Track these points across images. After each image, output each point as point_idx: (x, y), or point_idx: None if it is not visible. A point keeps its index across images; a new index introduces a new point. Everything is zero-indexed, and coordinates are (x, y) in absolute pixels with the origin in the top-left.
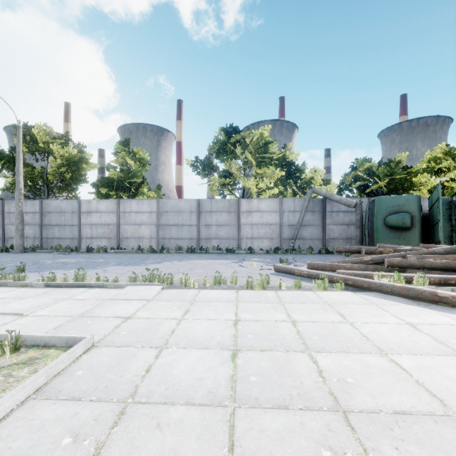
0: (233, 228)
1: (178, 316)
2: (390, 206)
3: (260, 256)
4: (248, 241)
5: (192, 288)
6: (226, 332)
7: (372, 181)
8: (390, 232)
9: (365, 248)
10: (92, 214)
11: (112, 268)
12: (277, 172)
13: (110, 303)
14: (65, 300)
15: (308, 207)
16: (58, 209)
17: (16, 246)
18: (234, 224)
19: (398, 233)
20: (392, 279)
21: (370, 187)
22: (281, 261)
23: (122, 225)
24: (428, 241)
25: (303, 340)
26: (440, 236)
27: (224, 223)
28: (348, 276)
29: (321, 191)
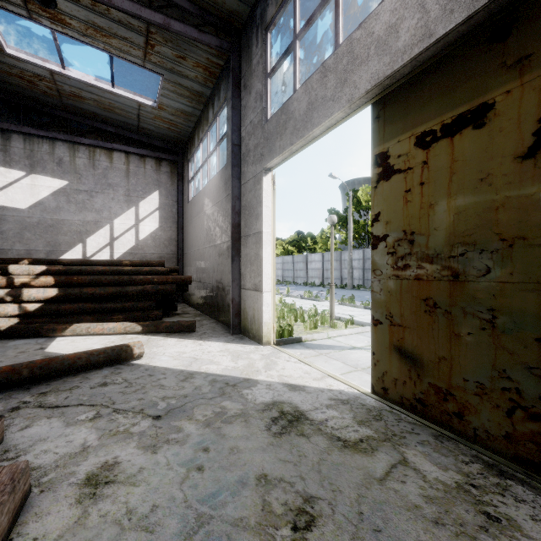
0: None
1: None
2: None
3: None
4: None
5: None
6: None
7: None
8: None
9: None
10: None
11: None
12: None
13: None
14: None
15: None
16: None
17: (348, 284)
18: None
19: None
20: None
21: None
22: None
23: None
24: None
25: None
26: None
27: None
28: None
29: None
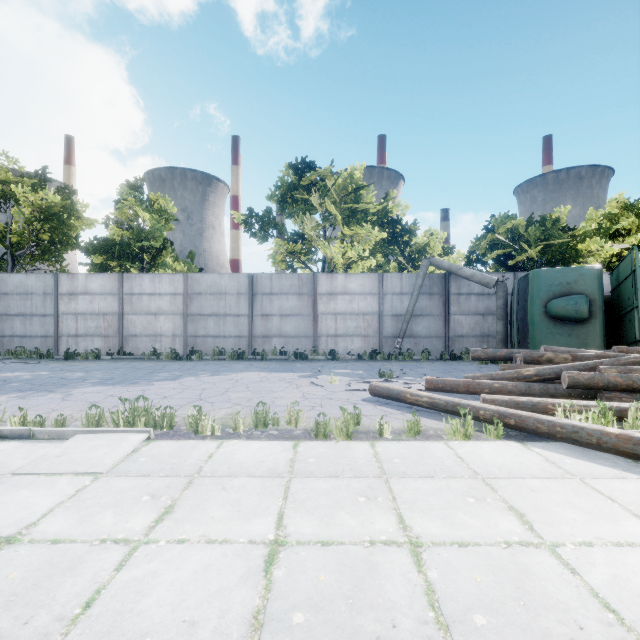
0: (306, 320)
1: (137, 531)
2: (554, 284)
3: (347, 365)
4: (329, 340)
5: (209, 436)
6: (238, 600)
7: (517, 249)
8: (555, 326)
9: (522, 353)
10: (78, 298)
11: (85, 390)
12: (375, 233)
13: (4, 487)
14: None
15: (422, 287)
16: (20, 288)
17: None
18: (308, 314)
19: (568, 327)
20: (591, 415)
21: (513, 258)
22: (382, 374)
23: (127, 315)
24: (611, 340)
25: (449, 634)
26: (638, 333)
27: (292, 312)
28: (506, 410)
29: (443, 262)
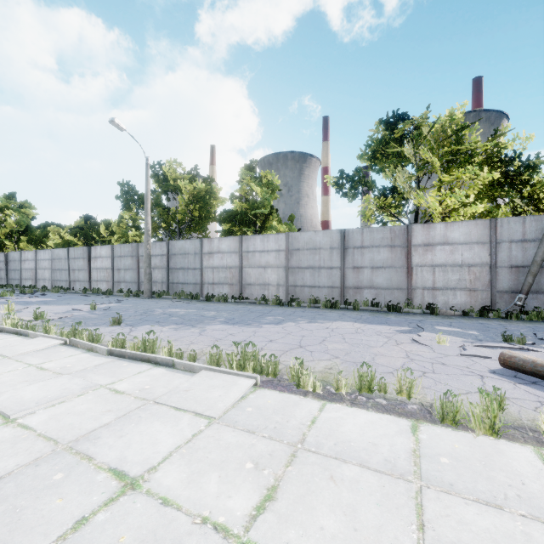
0: (398, 272)
1: (237, 519)
2: None
3: (452, 322)
4: (425, 293)
5: (311, 393)
6: None
7: None
8: None
9: None
10: (214, 256)
11: (214, 327)
12: (483, 175)
13: (145, 415)
14: (98, 389)
15: None
16: (182, 250)
17: (144, 291)
18: (401, 266)
19: None
20: None
21: None
22: (507, 337)
23: (244, 268)
24: None
25: None
26: None
27: (384, 264)
28: None
29: None
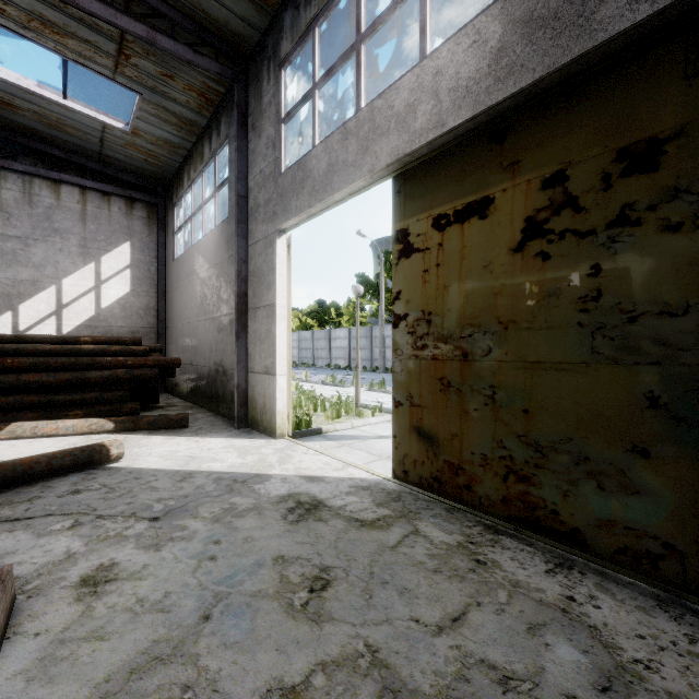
0: None
1: None
2: None
3: None
4: None
5: None
6: None
7: None
8: None
9: None
10: None
11: None
12: None
13: None
14: None
15: None
16: None
17: (379, 367)
18: None
19: None
20: None
21: None
22: None
23: None
24: None
25: None
26: None
27: None
28: None
29: None
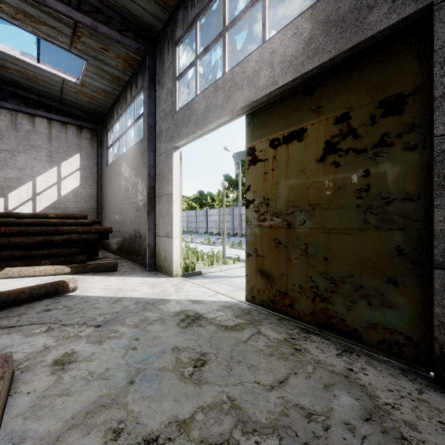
0: None
1: None
2: None
3: None
4: None
5: None
6: None
7: None
8: None
9: None
10: None
11: None
12: None
13: None
14: None
15: None
16: None
17: (238, 233)
18: None
19: None
20: None
21: None
22: None
23: None
24: None
25: None
26: None
27: None
28: None
29: None
